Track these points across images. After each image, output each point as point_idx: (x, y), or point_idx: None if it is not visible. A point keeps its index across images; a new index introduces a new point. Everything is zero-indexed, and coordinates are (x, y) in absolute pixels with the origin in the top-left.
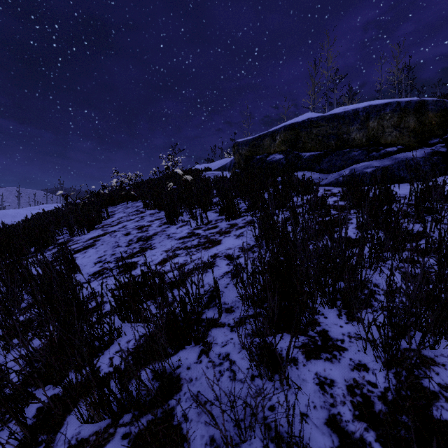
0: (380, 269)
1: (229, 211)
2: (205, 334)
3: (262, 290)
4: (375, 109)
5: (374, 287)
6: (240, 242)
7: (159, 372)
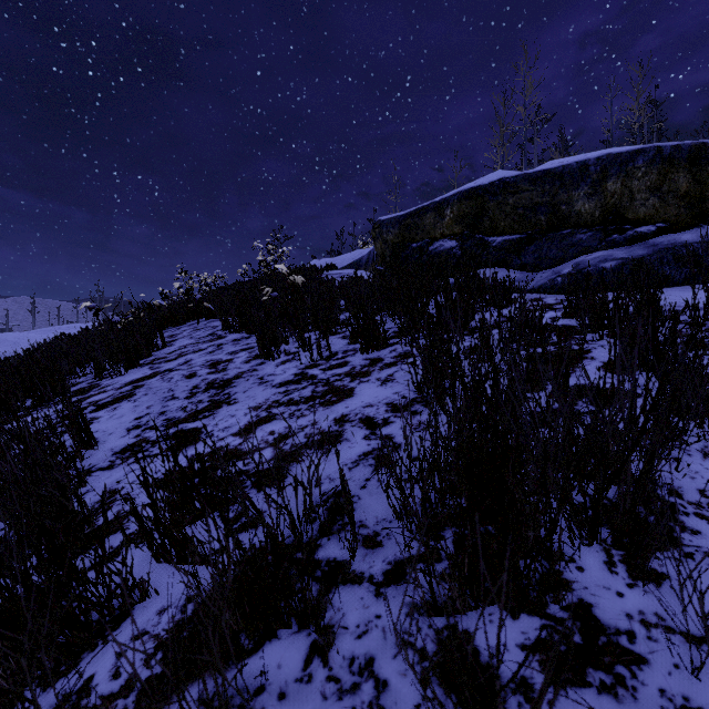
0: (678, 457)
1: (367, 336)
2: (320, 613)
3: (439, 502)
4: (618, 160)
5: (672, 496)
6: (388, 393)
7: (217, 704)
